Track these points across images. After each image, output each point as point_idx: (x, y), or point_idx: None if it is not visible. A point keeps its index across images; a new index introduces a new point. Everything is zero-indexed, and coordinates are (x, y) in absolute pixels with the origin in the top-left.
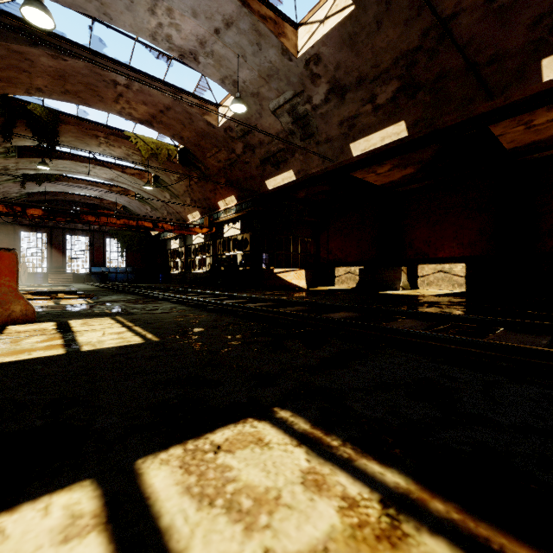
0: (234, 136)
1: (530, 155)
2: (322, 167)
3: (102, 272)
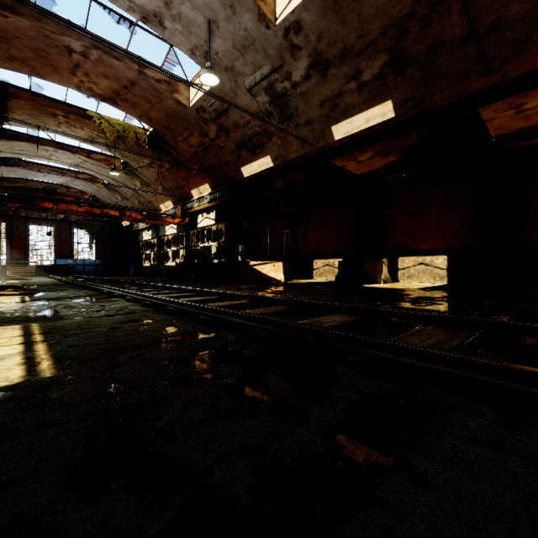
0: (207, 118)
1: (514, 143)
2: (302, 152)
3: (67, 264)
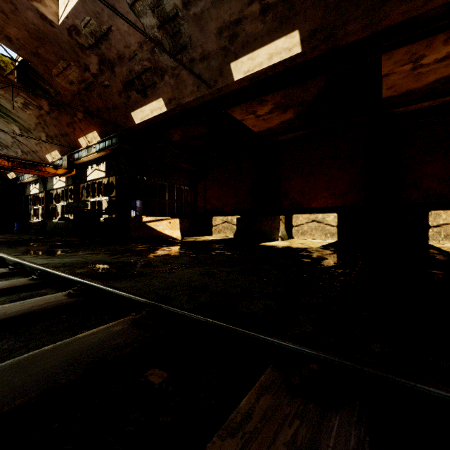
0: (84, 44)
1: (398, 107)
2: (198, 94)
3: None
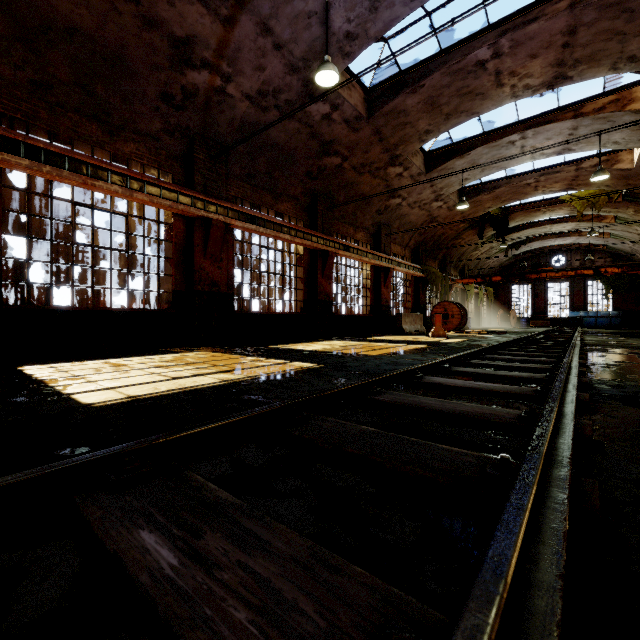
0: None
1: None
2: None
3: (573, 317)
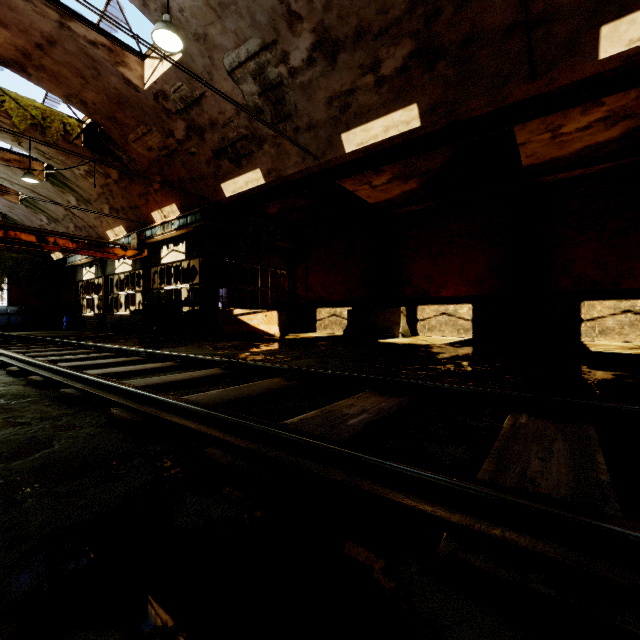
0: (171, 109)
1: (544, 176)
2: (302, 166)
3: None
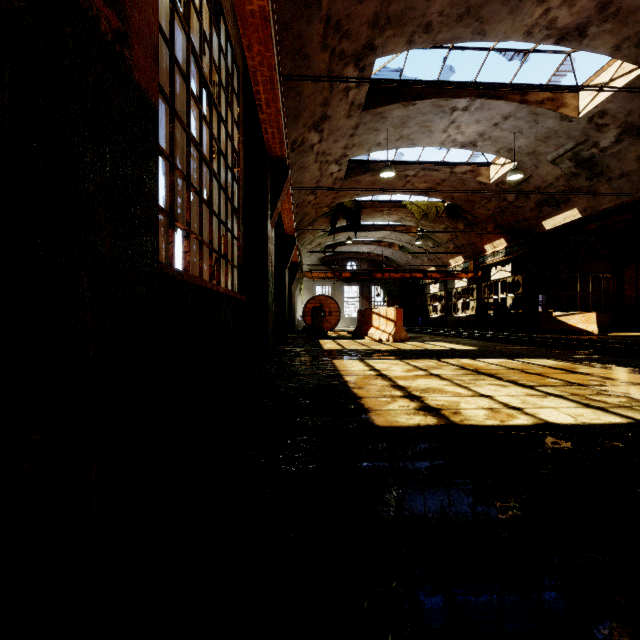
0: (506, 188)
1: None
2: (617, 201)
3: None
